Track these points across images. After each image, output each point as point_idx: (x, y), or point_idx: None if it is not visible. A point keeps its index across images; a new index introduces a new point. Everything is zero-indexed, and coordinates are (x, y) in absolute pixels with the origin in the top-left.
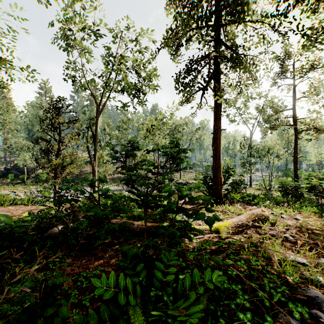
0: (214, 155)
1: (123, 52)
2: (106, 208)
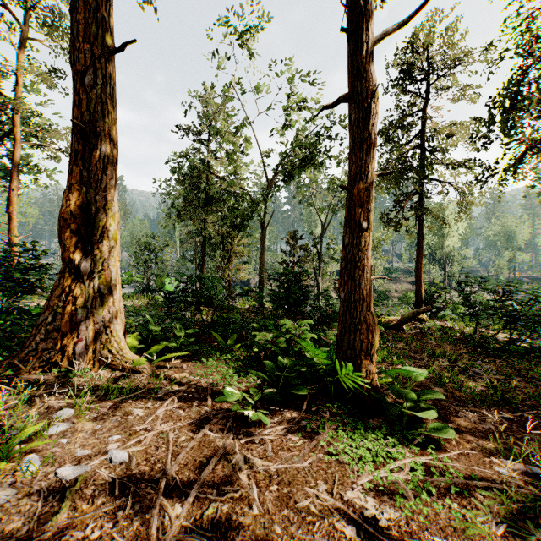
0: (415, 277)
1: (344, 177)
2: (327, 299)
